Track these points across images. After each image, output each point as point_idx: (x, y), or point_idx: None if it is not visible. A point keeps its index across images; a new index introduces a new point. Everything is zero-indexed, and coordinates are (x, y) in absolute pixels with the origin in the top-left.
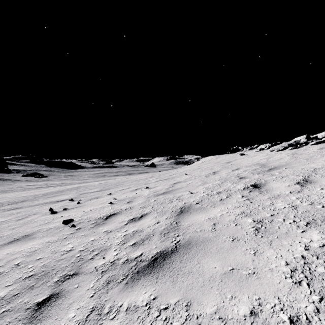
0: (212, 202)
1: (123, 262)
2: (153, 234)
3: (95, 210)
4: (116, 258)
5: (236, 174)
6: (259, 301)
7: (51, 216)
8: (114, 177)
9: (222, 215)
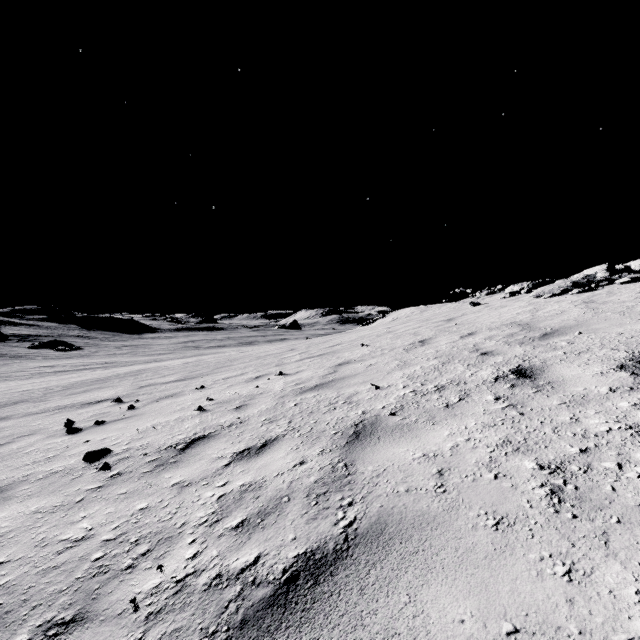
0: (426, 411)
1: (206, 583)
2: (288, 497)
3: (163, 426)
4: (191, 568)
5: (471, 345)
6: None
7: (65, 440)
8: (217, 350)
9: (456, 446)
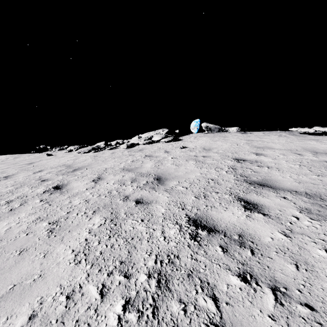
0: None
1: None
2: None
3: None
4: None
5: (38, 177)
6: (41, 300)
7: None
8: None
9: (10, 228)
